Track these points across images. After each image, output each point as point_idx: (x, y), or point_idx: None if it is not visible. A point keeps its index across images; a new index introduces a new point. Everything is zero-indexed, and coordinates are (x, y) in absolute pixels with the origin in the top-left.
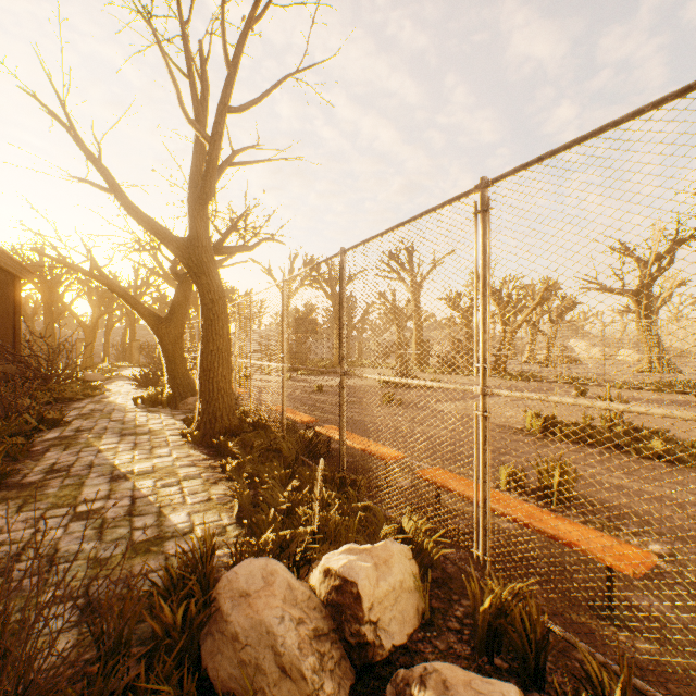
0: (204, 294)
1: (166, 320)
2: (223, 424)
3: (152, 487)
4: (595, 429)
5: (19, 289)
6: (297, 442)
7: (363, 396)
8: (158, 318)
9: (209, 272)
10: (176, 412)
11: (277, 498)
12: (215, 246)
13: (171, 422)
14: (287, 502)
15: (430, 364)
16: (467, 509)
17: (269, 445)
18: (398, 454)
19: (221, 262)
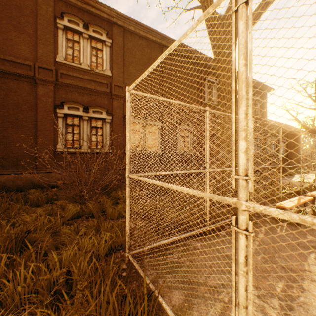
0: None
1: None
2: None
3: None
4: None
5: (298, 139)
6: None
7: None
8: None
9: None
10: None
11: None
12: None
13: None
14: None
15: None
16: None
17: None
18: None
19: None
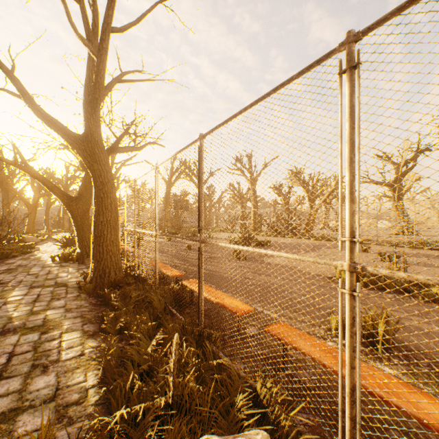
0: (96, 177)
1: (76, 199)
2: (110, 279)
3: (34, 341)
4: (387, 278)
5: None
6: (167, 293)
7: (219, 262)
8: (70, 197)
9: (100, 161)
10: (82, 267)
11: (143, 353)
12: (113, 146)
13: (75, 275)
14: (150, 359)
15: (262, 230)
16: (308, 358)
17: (144, 296)
18: (248, 307)
19: (124, 162)
